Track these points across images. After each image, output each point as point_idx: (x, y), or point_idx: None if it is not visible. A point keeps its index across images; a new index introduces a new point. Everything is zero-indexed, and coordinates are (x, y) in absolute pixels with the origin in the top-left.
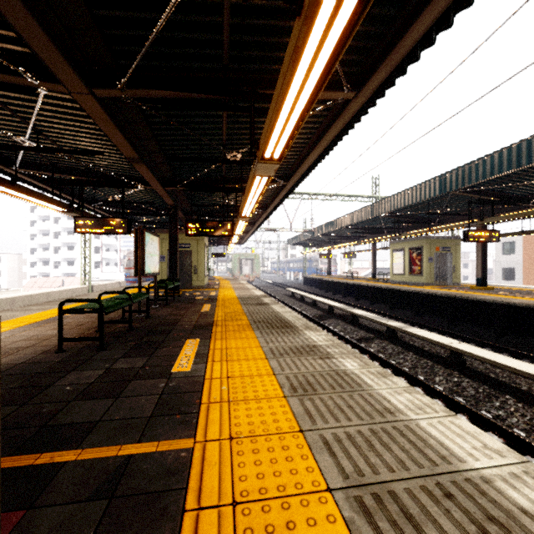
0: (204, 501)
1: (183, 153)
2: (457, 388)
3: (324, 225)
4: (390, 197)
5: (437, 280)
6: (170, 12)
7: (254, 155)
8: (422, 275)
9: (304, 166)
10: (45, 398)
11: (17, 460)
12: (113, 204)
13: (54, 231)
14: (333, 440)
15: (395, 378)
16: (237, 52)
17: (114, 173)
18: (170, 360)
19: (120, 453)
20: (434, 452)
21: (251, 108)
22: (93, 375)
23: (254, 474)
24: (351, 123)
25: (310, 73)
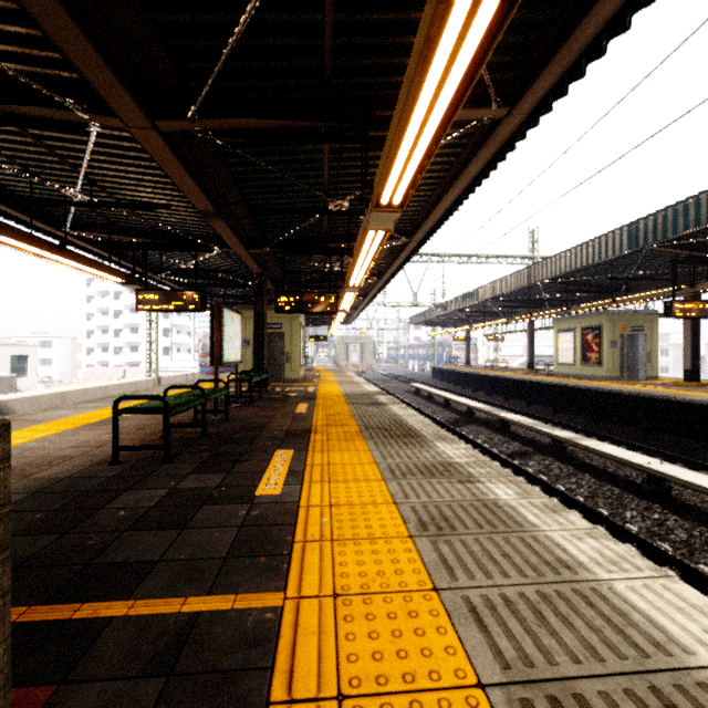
0: (296, 689)
1: (273, 203)
2: (659, 529)
3: (461, 297)
4: (554, 256)
5: (624, 373)
6: (253, 8)
7: (367, 201)
8: (601, 366)
9: (433, 216)
10: (93, 525)
11: (52, 611)
12: (184, 274)
13: (115, 309)
14: (483, 607)
15: (572, 514)
16: (343, 61)
17: (185, 233)
18: (254, 479)
19: (184, 609)
20: (641, 634)
21: (362, 137)
22: (155, 497)
23: (368, 652)
24: (502, 152)
25: (447, 79)
